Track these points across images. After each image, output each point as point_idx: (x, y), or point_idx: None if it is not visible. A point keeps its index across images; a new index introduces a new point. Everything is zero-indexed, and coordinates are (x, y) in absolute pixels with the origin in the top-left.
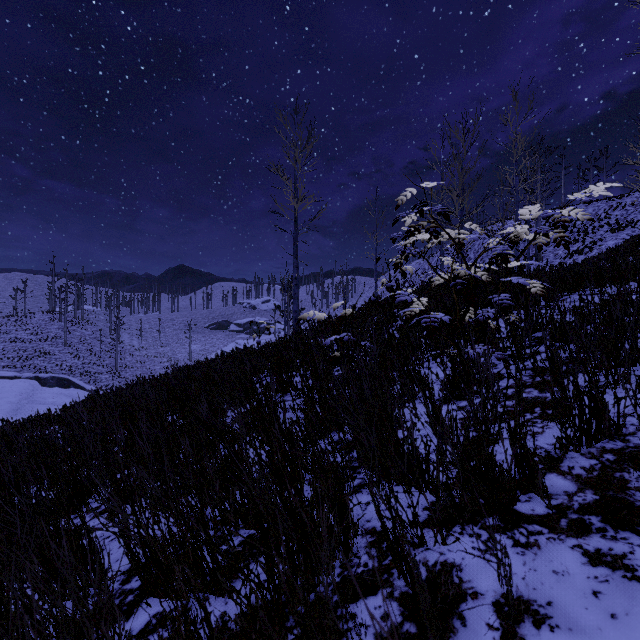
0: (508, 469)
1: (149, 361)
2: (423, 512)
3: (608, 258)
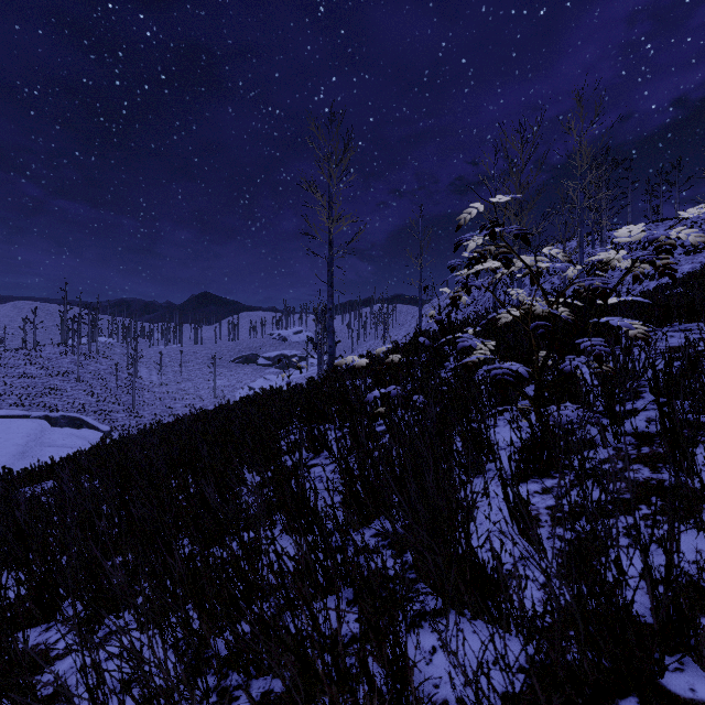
0: (654, 627)
1: (169, 398)
2: (517, 676)
3: (686, 285)
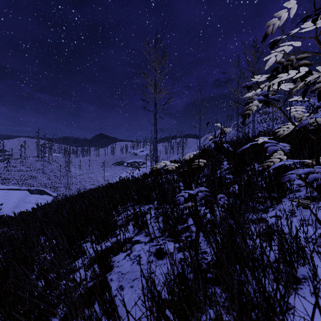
0: None
1: (84, 181)
2: None
3: None
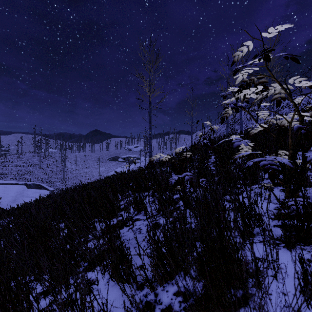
0: None
1: (79, 176)
2: None
3: None
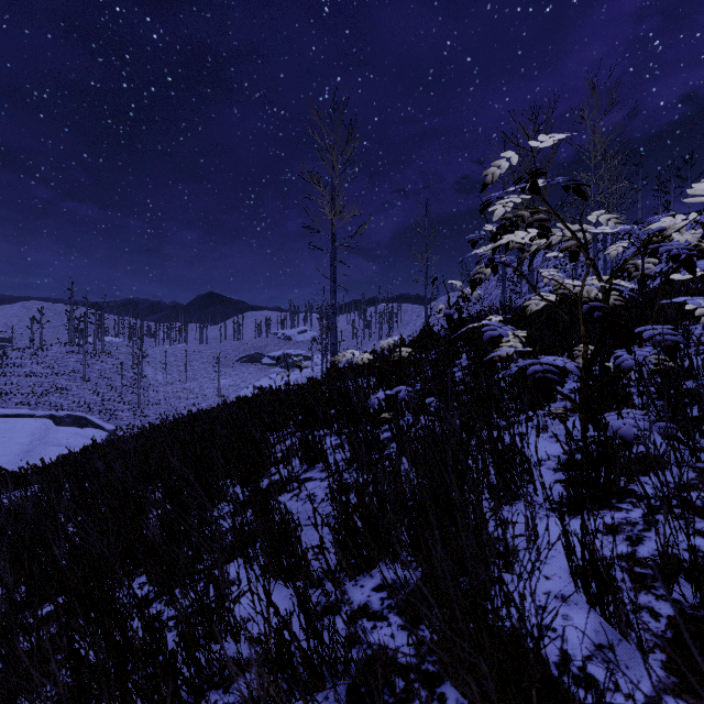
0: None
1: (174, 397)
2: None
3: None
